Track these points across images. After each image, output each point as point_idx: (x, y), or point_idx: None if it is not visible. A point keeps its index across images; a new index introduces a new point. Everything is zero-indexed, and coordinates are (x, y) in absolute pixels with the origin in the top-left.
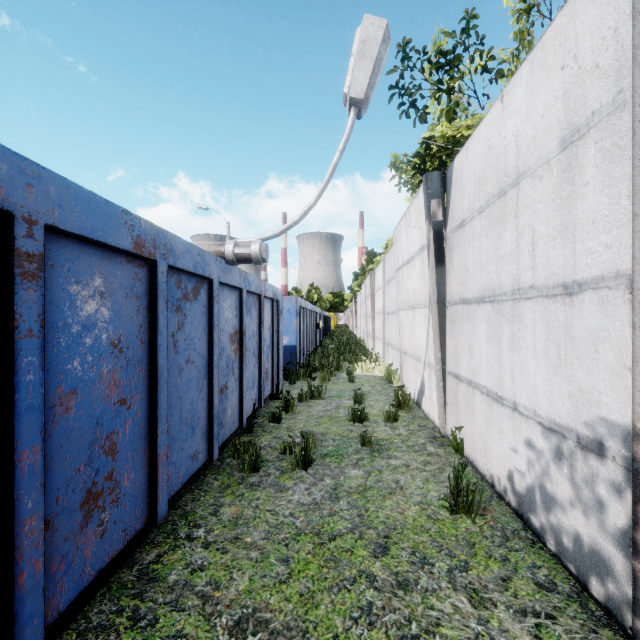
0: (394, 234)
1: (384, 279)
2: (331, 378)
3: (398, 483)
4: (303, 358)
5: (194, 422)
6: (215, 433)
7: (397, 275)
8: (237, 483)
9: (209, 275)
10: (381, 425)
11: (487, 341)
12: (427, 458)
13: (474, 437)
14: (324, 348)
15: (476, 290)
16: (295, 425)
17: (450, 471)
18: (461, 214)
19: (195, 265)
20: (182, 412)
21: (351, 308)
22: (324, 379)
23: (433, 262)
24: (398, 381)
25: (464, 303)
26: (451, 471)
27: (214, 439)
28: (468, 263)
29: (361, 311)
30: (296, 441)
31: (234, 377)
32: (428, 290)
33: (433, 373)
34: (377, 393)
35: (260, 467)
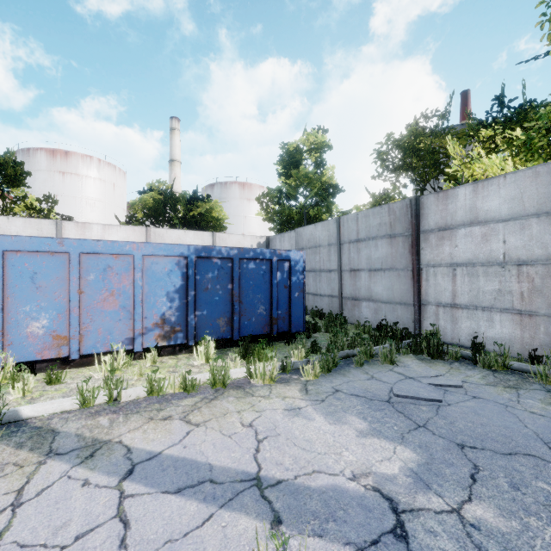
0: None
1: None
2: None
3: None
4: None
5: None
6: None
7: None
8: None
9: None
10: None
11: None
12: None
13: None
14: None
15: None
16: None
17: None
18: None
19: None
20: None
21: None
22: None
23: None
24: None
25: None
26: None
27: None
28: None
29: None
30: None
31: None
32: None
33: None
34: None
35: None
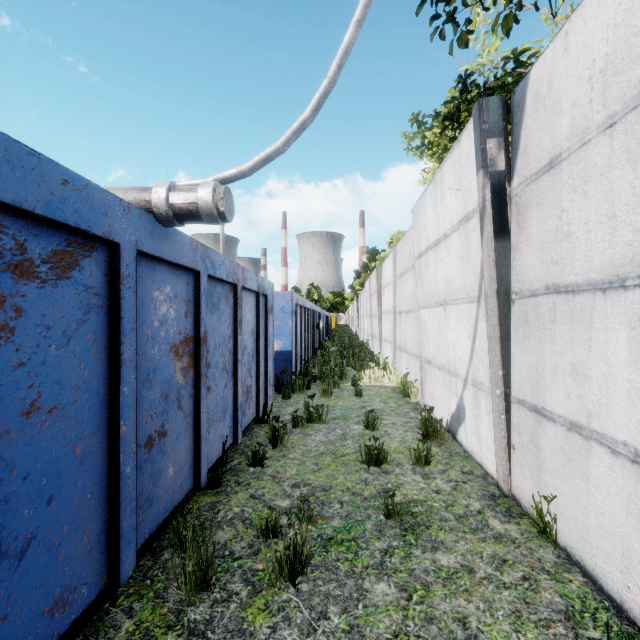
0: (413, 212)
1: (395, 272)
2: (333, 390)
3: (467, 626)
4: (300, 364)
5: (58, 533)
6: (125, 530)
7: (417, 263)
8: (165, 626)
9: (105, 233)
10: (408, 471)
11: (634, 360)
12: (497, 549)
13: (589, 525)
14: (325, 351)
15: (595, 268)
16: (284, 471)
17: (550, 587)
18: (550, 148)
19: (51, 202)
20: (5, 531)
21: (353, 308)
22: (325, 392)
23: (491, 233)
24: (416, 395)
25: (558, 292)
26: (551, 587)
27: (122, 543)
28: (570, 224)
29: (364, 310)
30: (284, 506)
31: (182, 412)
32: (477, 277)
33: (484, 397)
34: (392, 413)
35: (214, 582)
